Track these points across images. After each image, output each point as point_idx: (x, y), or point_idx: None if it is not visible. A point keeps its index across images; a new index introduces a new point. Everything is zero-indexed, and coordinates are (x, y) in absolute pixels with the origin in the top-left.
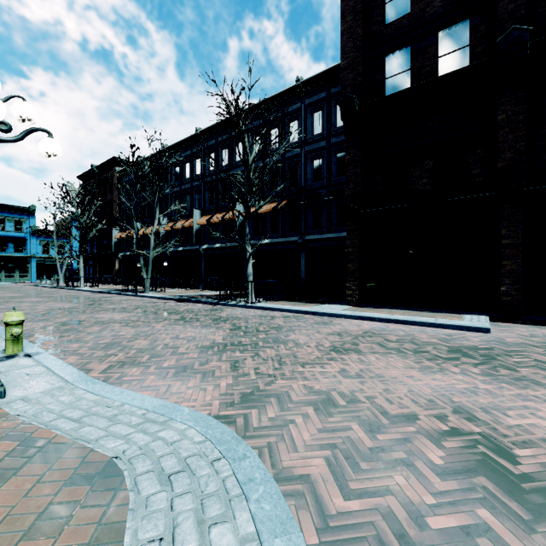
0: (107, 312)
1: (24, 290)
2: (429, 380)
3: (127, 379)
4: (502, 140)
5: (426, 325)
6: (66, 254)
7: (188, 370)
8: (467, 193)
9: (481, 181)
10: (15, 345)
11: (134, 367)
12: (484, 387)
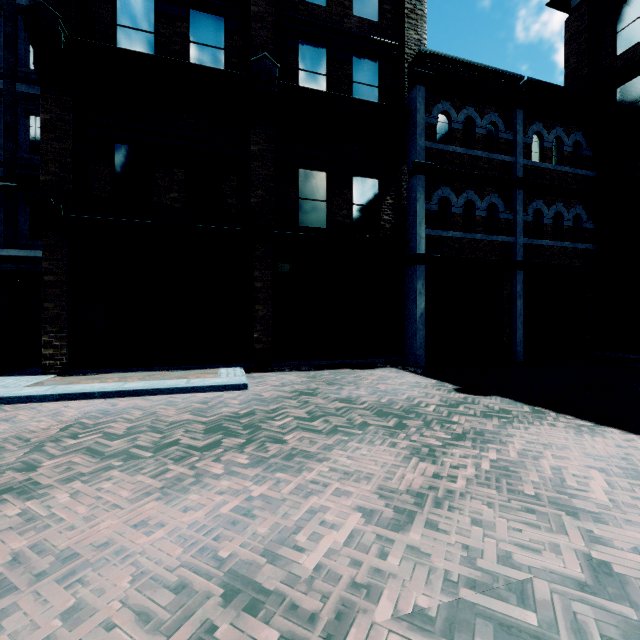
0: None
1: None
2: (178, 514)
3: None
4: (255, 173)
5: (176, 391)
6: None
7: None
8: (222, 223)
9: (236, 213)
10: None
11: None
12: (259, 493)
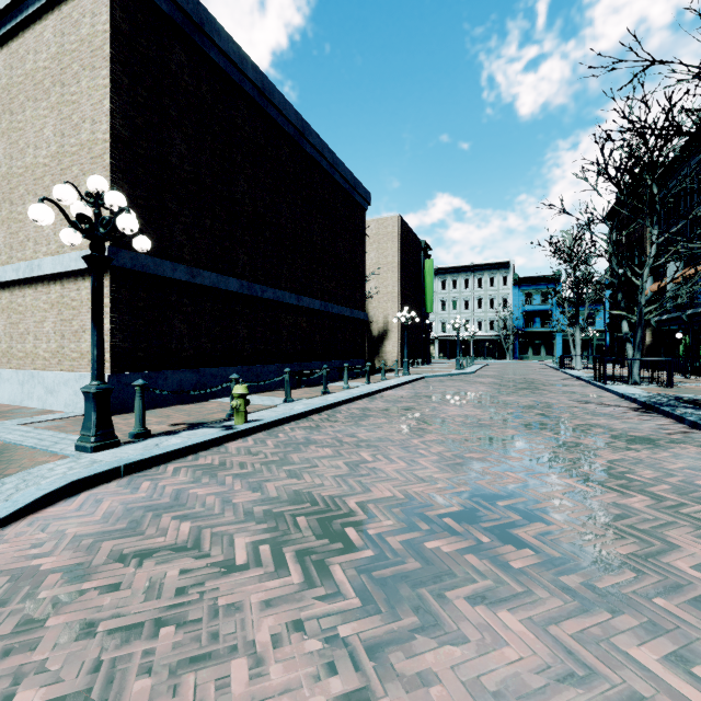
0: (470, 405)
1: (517, 369)
2: None
3: (144, 484)
4: None
5: None
6: (598, 325)
7: (155, 512)
8: None
9: None
10: (237, 416)
11: (196, 475)
12: None
